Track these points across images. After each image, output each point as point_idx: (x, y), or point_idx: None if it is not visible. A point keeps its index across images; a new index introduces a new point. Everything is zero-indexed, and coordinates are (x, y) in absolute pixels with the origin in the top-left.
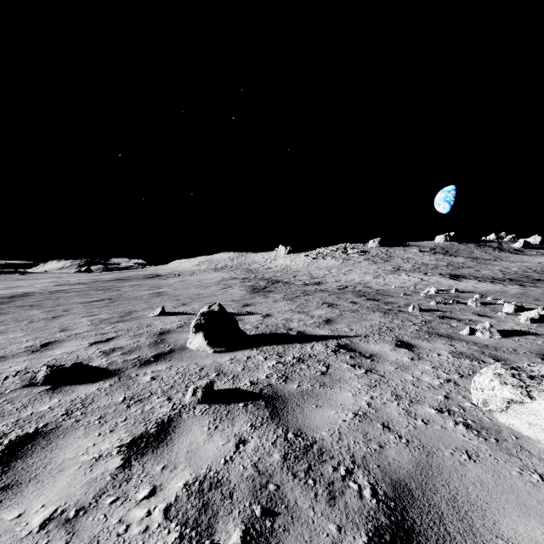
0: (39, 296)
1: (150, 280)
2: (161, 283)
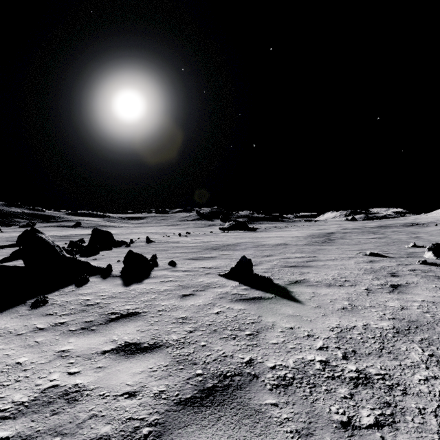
0: (339, 234)
1: (408, 227)
2: (418, 230)
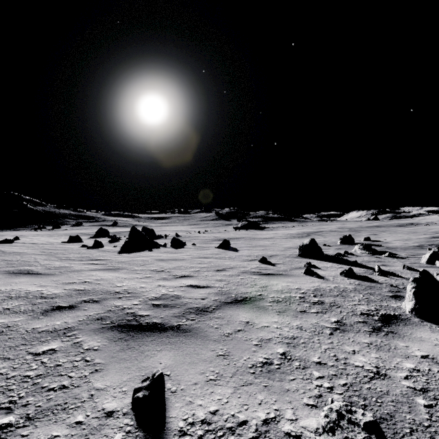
0: (324, 232)
1: (395, 227)
2: (394, 229)
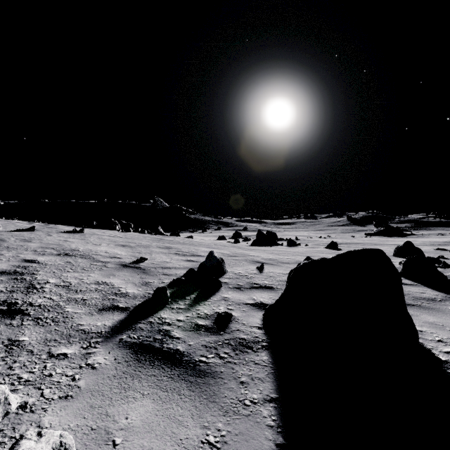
0: None
1: None
2: None
